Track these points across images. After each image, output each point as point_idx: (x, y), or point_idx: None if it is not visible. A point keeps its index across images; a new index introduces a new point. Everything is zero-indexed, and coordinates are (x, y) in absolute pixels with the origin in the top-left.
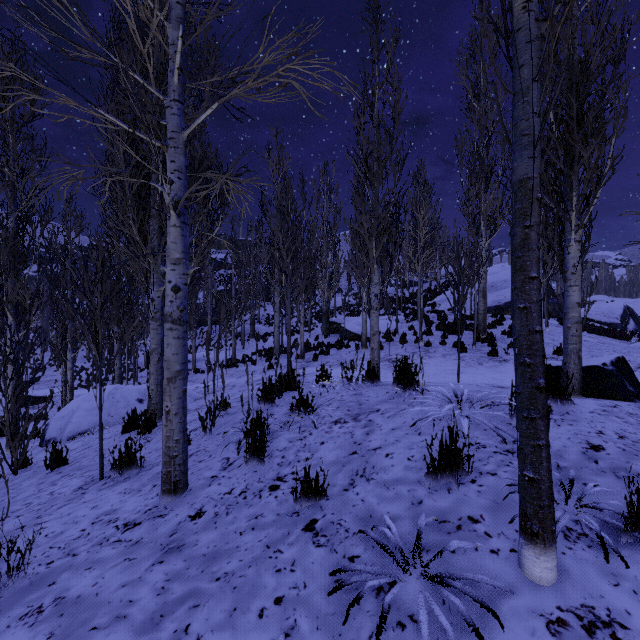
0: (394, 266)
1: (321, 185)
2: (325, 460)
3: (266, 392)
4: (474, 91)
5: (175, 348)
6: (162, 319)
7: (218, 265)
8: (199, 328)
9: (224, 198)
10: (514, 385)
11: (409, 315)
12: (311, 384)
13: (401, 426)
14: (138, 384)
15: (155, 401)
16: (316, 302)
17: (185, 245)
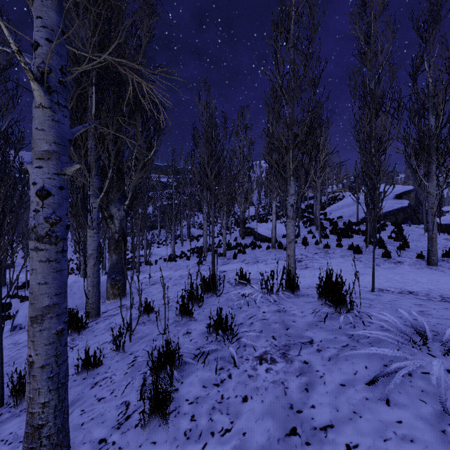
0: (309, 178)
1: (239, 124)
2: (250, 441)
3: (184, 305)
4: (365, 39)
5: (43, 275)
6: (98, 227)
7: (165, 186)
8: (151, 231)
9: (158, 125)
10: (422, 289)
11: (307, 222)
12: (231, 287)
13: (353, 380)
14: (105, 272)
15: (91, 301)
16: (235, 212)
17: (59, 134)
